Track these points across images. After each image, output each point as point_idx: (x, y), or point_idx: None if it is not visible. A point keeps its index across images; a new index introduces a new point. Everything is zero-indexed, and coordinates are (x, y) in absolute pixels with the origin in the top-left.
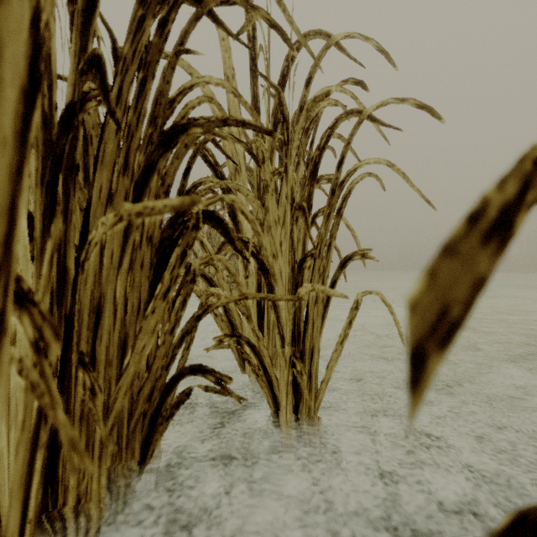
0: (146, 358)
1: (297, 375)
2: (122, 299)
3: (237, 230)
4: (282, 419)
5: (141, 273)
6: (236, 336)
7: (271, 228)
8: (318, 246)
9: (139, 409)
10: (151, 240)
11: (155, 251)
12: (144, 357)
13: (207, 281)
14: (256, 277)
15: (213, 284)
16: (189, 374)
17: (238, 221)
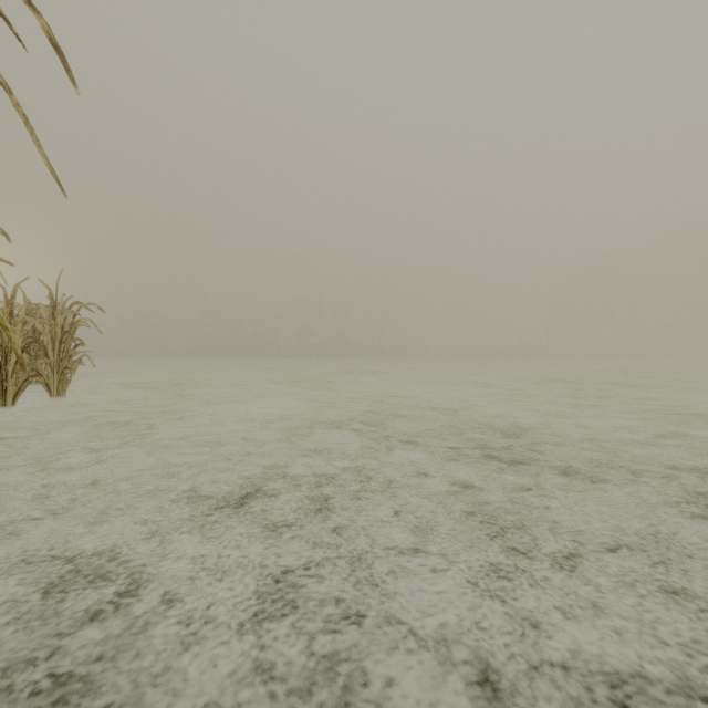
0: None
1: None
2: None
3: None
4: None
5: None
6: None
7: None
8: None
9: None
10: None
11: None
12: None
13: None
14: None
15: None
16: None
17: None
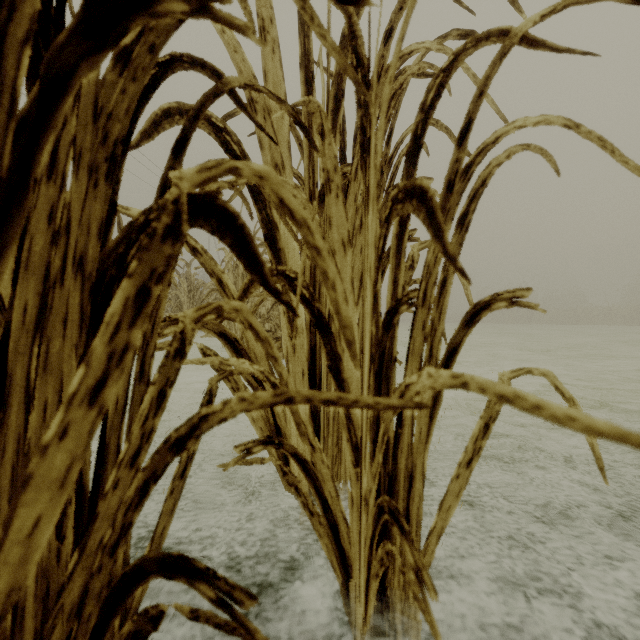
0: (73, 523)
1: (404, 569)
2: (20, 394)
3: (277, 262)
4: (355, 594)
5: (63, 337)
6: (273, 443)
7: (335, 254)
8: (421, 284)
9: (59, 632)
10: (81, 266)
11: (90, 290)
12: (38, 548)
13: (229, 344)
14: (307, 336)
15: (239, 348)
16: (158, 573)
17: (280, 249)
